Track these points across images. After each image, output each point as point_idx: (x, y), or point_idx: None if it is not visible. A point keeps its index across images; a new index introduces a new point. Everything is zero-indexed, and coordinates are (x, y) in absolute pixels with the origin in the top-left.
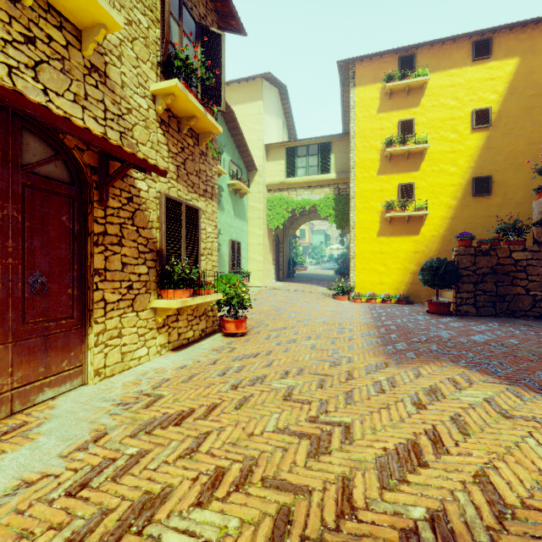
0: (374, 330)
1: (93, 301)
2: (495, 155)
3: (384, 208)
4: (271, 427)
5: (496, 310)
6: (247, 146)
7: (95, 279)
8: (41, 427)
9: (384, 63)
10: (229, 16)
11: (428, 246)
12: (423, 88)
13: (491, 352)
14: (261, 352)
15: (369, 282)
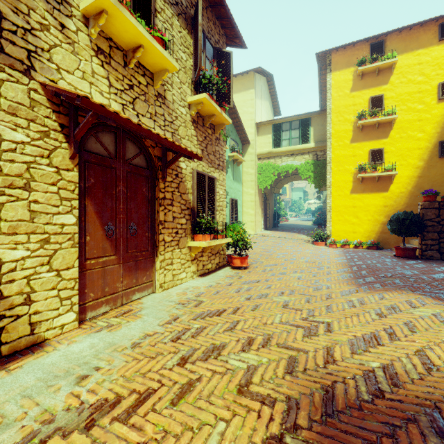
0: (348, 268)
1: (159, 240)
2: None
3: (356, 170)
4: (277, 321)
5: None
6: (243, 126)
7: (159, 227)
8: (141, 312)
9: (356, 51)
10: (234, 37)
11: (396, 201)
12: (391, 68)
13: None
14: (261, 280)
15: (343, 231)
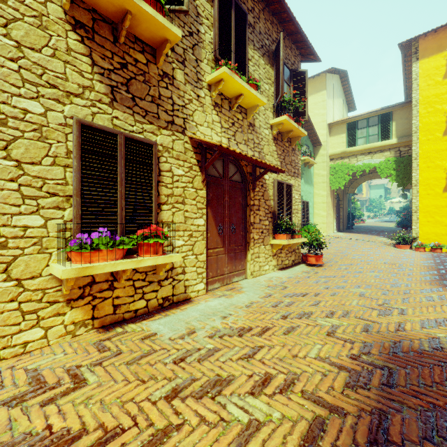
0: (434, 271)
1: (250, 238)
2: None
3: None
4: (354, 304)
5: None
6: (314, 129)
7: (250, 227)
8: (242, 289)
9: None
10: (309, 55)
11: None
12: None
13: None
14: (337, 275)
15: (434, 233)
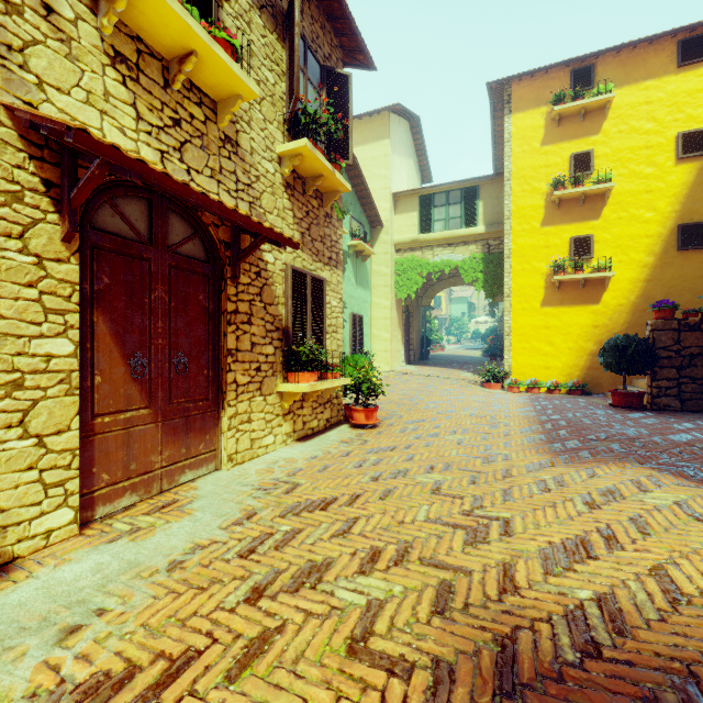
0: (537, 425)
1: (226, 382)
2: None
3: (550, 270)
4: (422, 517)
5: None
6: (371, 198)
7: (228, 359)
8: (193, 504)
9: (550, 81)
10: (356, 51)
11: (612, 319)
12: (605, 109)
13: (693, 454)
14: (398, 446)
15: (530, 366)
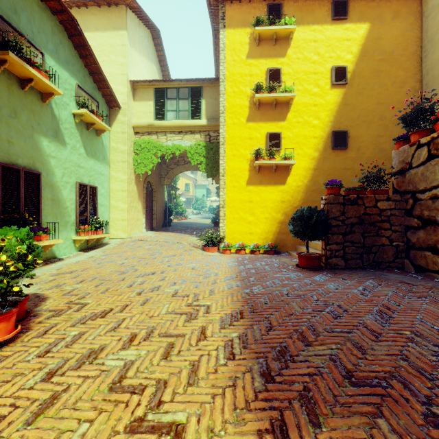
0: (240, 309)
1: None
2: (351, 111)
3: (253, 156)
4: None
5: (363, 262)
6: (104, 75)
7: None
8: None
9: (253, 9)
10: None
11: (293, 196)
12: (289, 39)
13: (434, 371)
14: None
15: (239, 232)
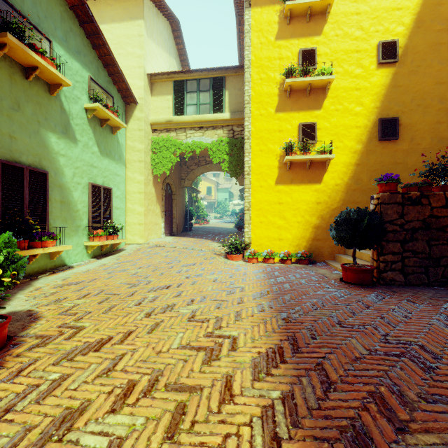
0: (278, 345)
1: None
2: (402, 94)
3: (283, 151)
4: None
5: (429, 277)
6: (118, 66)
7: None
8: None
9: None
10: None
11: (331, 196)
12: (325, 14)
13: None
14: None
15: (267, 238)
